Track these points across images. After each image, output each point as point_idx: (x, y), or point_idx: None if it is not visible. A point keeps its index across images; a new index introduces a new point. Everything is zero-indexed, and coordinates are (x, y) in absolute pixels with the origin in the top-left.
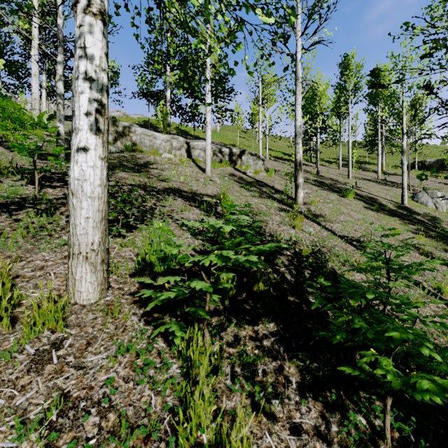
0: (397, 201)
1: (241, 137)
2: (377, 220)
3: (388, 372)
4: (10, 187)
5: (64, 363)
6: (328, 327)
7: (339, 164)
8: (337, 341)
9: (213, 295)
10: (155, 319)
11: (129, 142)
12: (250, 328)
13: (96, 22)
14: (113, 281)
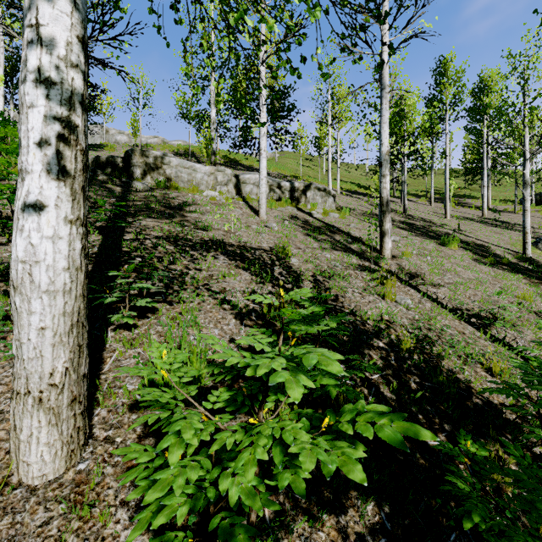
0: (516, 250)
1: (305, 166)
2: (496, 280)
3: None
4: None
5: None
6: None
7: (431, 199)
8: None
9: None
10: None
11: (162, 176)
12: (332, 522)
13: None
14: (99, 422)
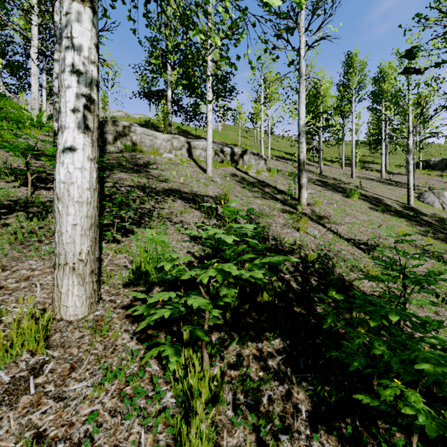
0: (402, 202)
1: (243, 137)
2: (384, 222)
3: (419, 412)
4: (1, 189)
5: (42, 393)
6: (343, 350)
7: (342, 164)
8: (355, 368)
9: (213, 310)
10: (149, 337)
11: (129, 142)
12: (253, 345)
13: (85, 9)
14: (105, 292)
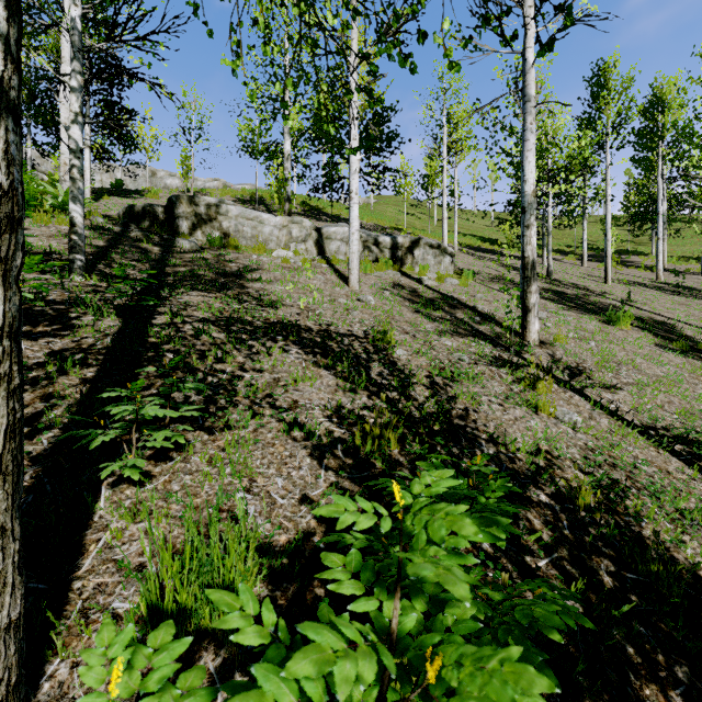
0: None
1: (409, 214)
2: (695, 378)
3: None
4: None
5: None
6: None
7: (583, 257)
8: None
9: None
10: None
11: (217, 231)
12: None
13: None
14: (51, 695)
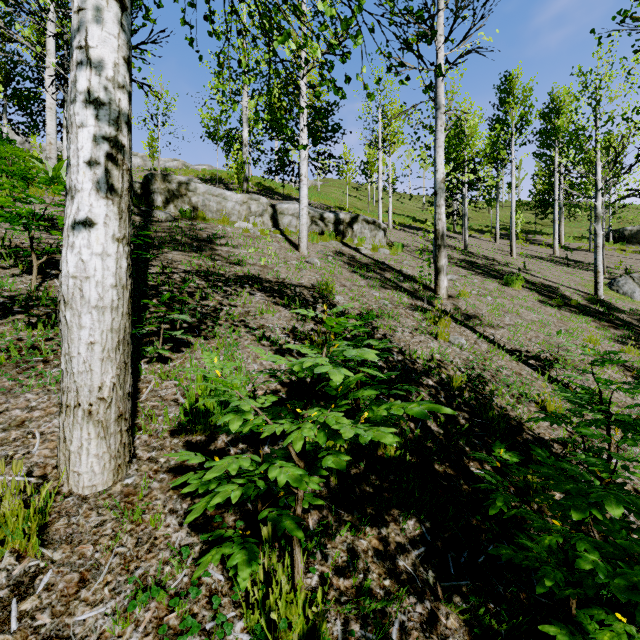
0: (587, 292)
1: (352, 196)
2: (561, 323)
3: None
4: None
5: (29, 630)
6: (523, 553)
7: (496, 235)
8: (545, 588)
9: (311, 479)
10: (209, 521)
11: (187, 205)
12: (374, 533)
13: (108, 3)
14: (142, 444)
